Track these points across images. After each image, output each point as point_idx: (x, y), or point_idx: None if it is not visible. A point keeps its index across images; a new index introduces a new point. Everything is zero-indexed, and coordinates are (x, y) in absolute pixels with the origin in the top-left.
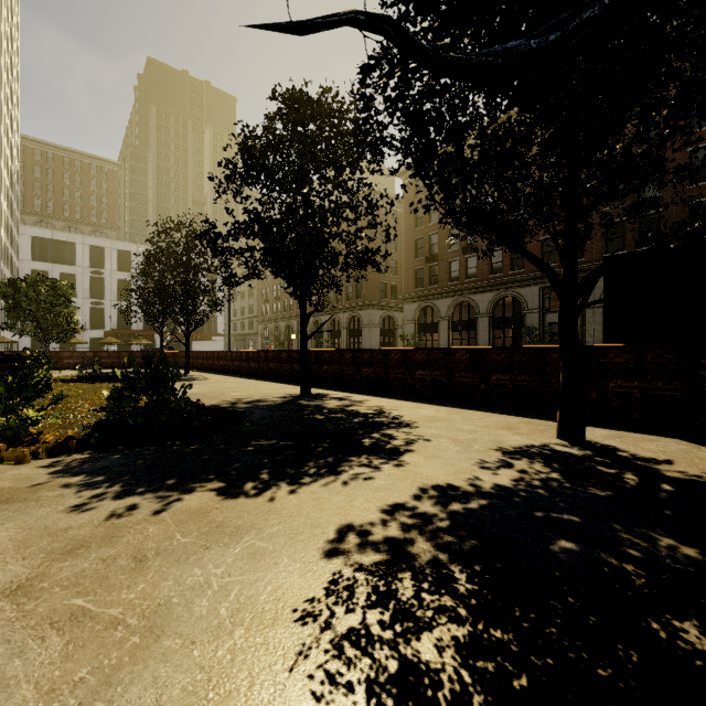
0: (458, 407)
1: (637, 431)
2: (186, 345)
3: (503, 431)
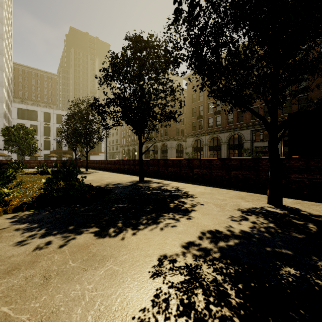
0: (215, 187)
1: (307, 200)
2: (86, 157)
3: (239, 200)
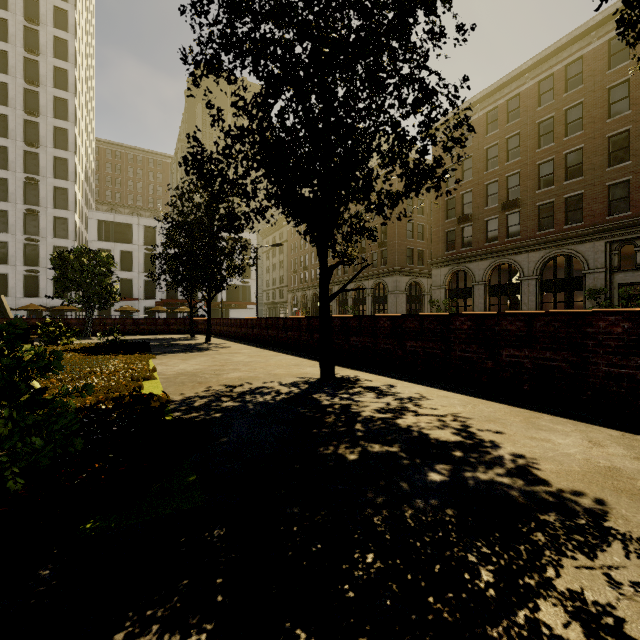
0: (623, 428)
1: None
2: (208, 312)
3: None
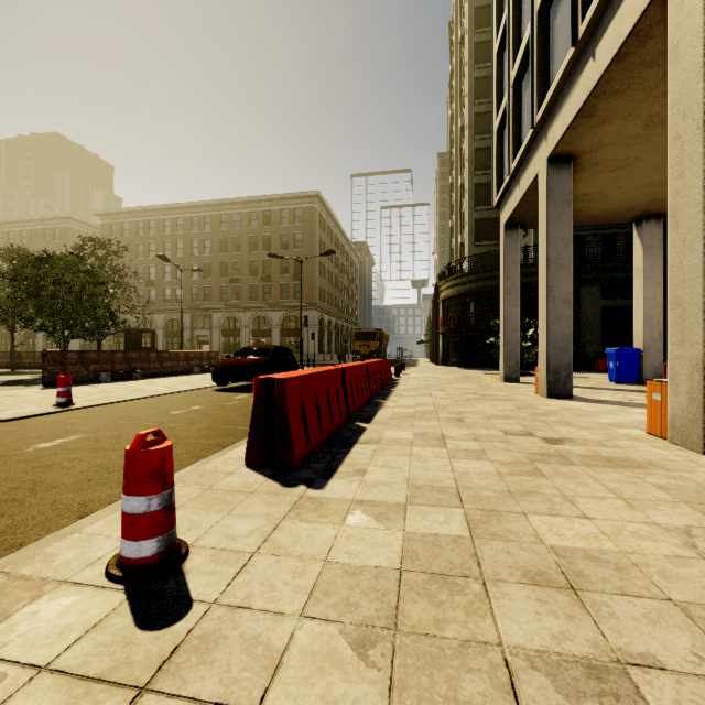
0: None
1: None
2: None
3: None
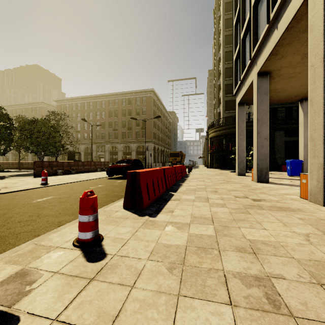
0: None
1: None
2: None
3: None
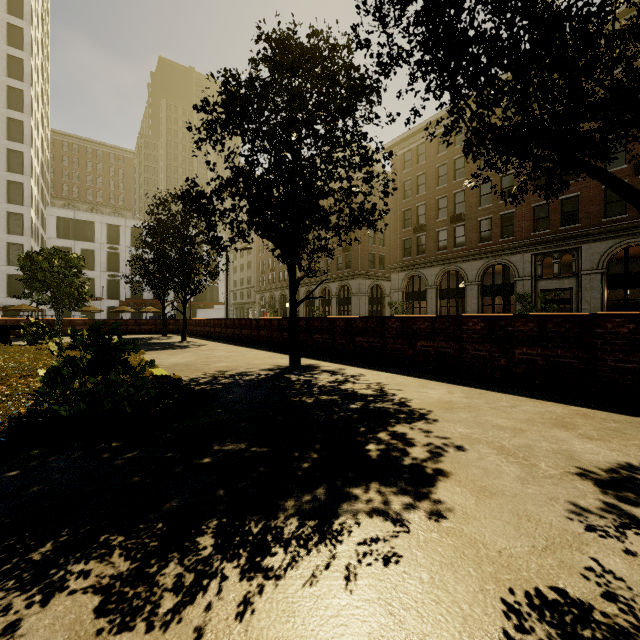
0: (473, 386)
1: None
2: (183, 313)
3: (561, 432)
